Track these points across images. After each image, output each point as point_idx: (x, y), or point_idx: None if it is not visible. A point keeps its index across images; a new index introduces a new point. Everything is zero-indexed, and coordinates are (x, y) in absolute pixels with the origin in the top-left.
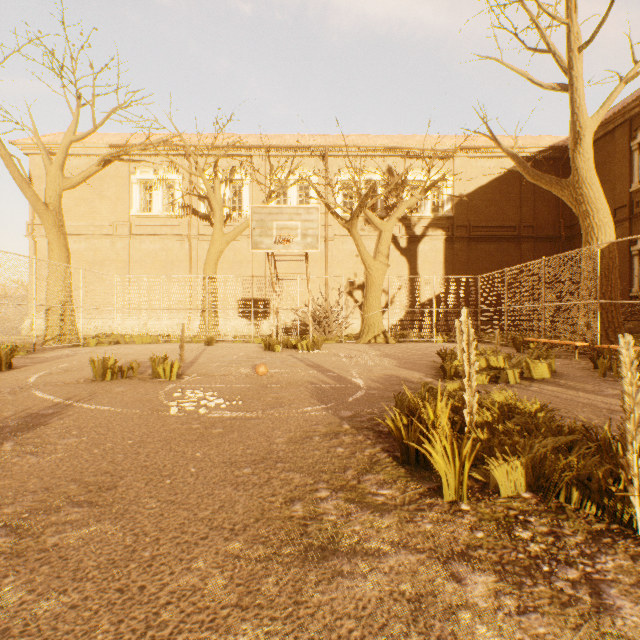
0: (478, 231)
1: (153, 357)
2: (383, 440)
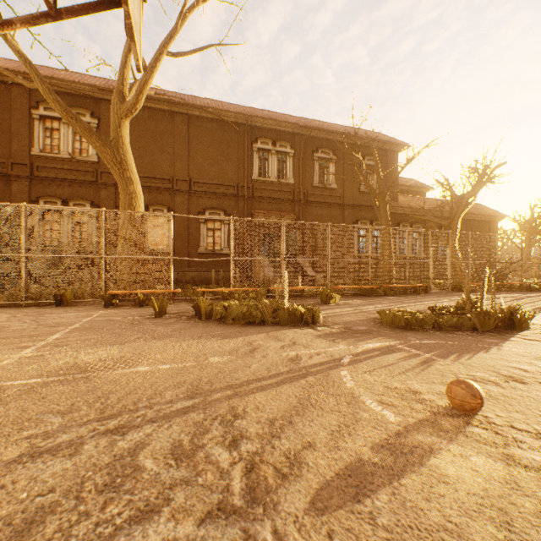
0: None
1: None
2: (507, 333)
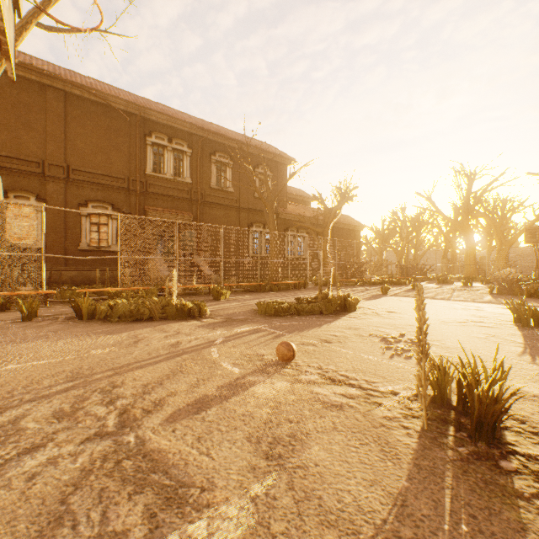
0: None
1: (498, 369)
2: (341, 314)
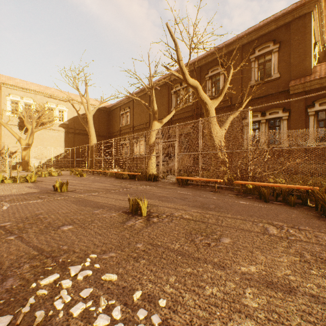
0: (79, 131)
1: None
2: None
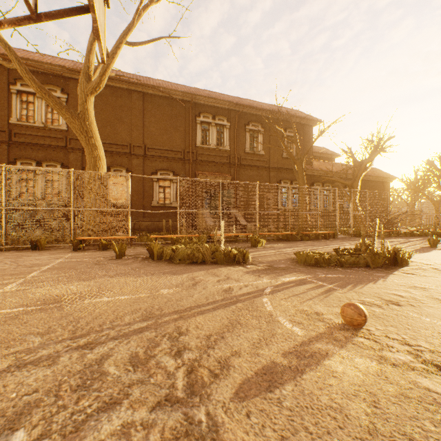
0: None
1: None
2: (392, 269)
